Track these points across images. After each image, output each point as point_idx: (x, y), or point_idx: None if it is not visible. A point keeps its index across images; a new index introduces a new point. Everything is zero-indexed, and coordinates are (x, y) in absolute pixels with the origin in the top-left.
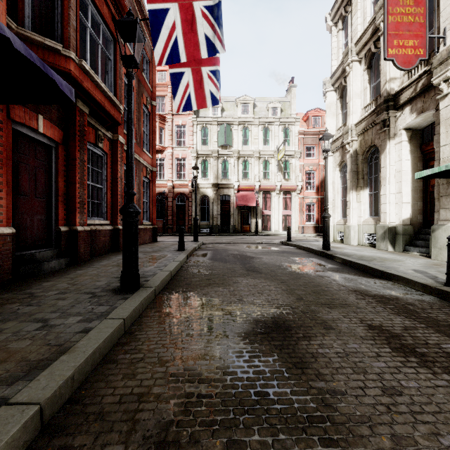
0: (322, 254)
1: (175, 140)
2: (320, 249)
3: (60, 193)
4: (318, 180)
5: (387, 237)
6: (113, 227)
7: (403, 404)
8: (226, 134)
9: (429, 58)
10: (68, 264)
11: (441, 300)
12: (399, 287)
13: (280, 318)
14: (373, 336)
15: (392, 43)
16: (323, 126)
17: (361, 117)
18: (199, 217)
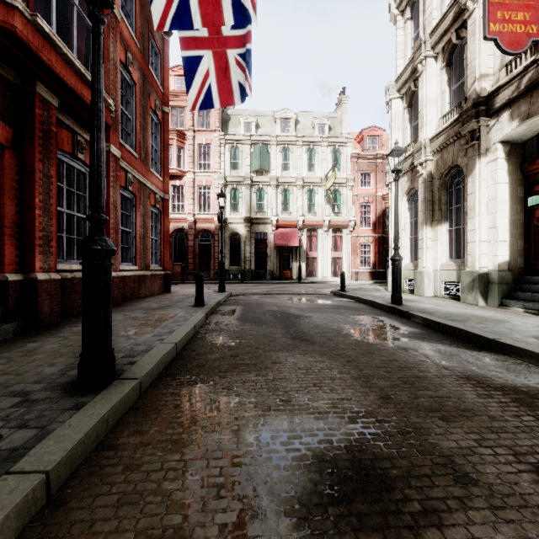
0: (392, 311)
1: (197, 163)
2: (388, 303)
3: (8, 222)
4: (375, 214)
5: (476, 287)
6: None
7: None
8: (261, 156)
9: (538, 43)
10: (20, 332)
11: None
12: (528, 367)
13: (364, 451)
14: None
15: (495, 15)
16: (380, 148)
17: (437, 129)
18: (227, 260)
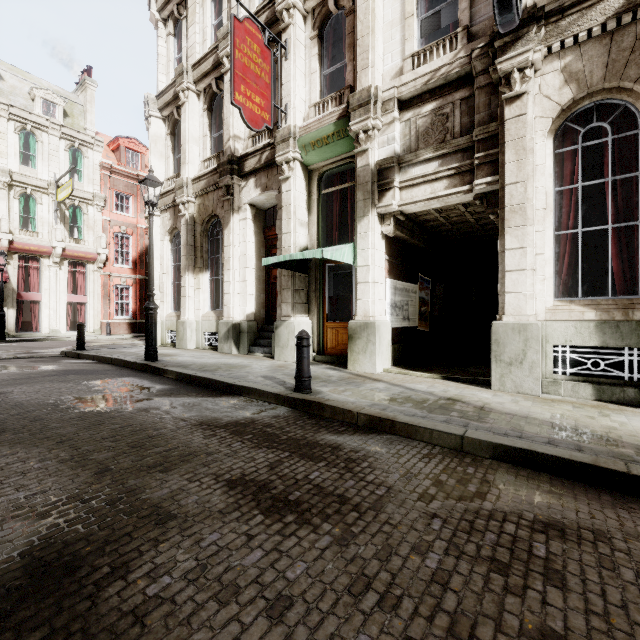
0: (145, 369)
1: None
2: (142, 360)
3: None
4: (136, 250)
5: (231, 336)
6: None
7: (299, 624)
8: None
9: (272, 130)
10: None
11: (294, 410)
12: (252, 402)
13: (51, 546)
14: (236, 501)
15: (240, 87)
16: (144, 169)
17: (200, 172)
18: None
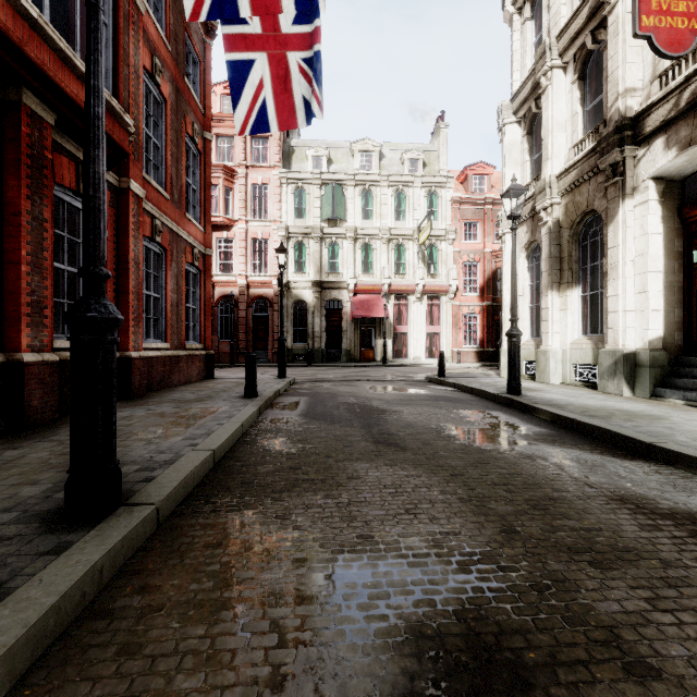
0: (508, 403)
1: (251, 208)
2: (503, 392)
3: None
4: (482, 277)
5: (620, 371)
6: (120, 354)
7: None
8: (334, 200)
9: None
10: None
11: None
12: None
13: (483, 620)
14: None
15: (649, 5)
16: (490, 190)
17: (566, 163)
18: (291, 336)
